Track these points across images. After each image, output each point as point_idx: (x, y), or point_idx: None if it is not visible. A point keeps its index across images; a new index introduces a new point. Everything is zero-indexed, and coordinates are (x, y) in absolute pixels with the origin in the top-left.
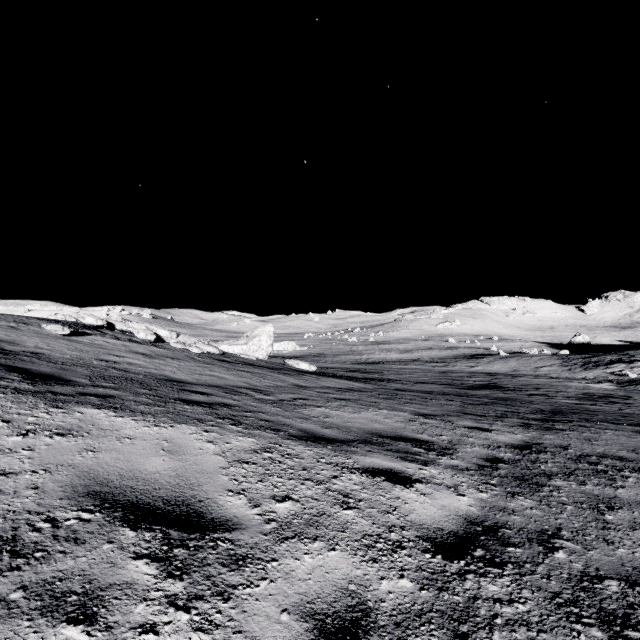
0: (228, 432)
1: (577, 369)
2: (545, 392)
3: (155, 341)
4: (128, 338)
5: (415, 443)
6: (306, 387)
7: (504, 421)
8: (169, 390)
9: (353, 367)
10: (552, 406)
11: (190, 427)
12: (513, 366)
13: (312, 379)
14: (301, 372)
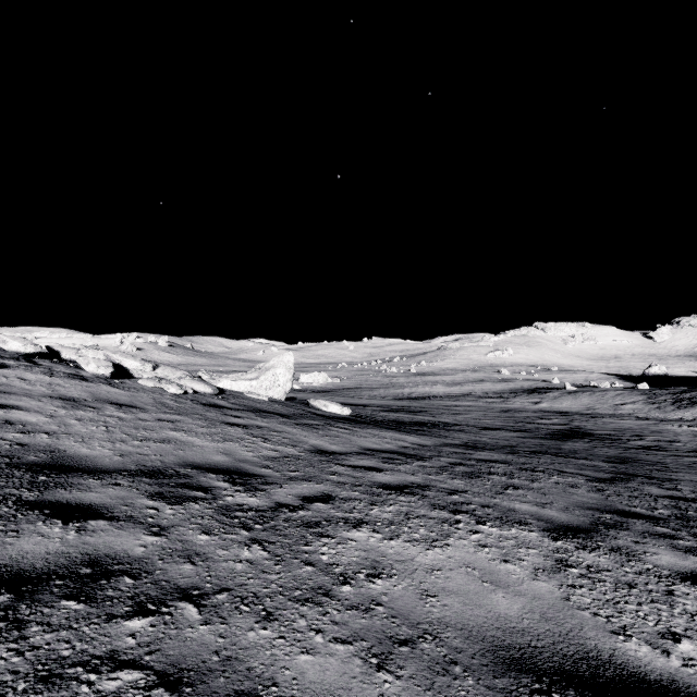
0: None
1: (668, 407)
2: (655, 442)
3: (118, 376)
4: (72, 372)
5: None
6: (334, 454)
7: None
8: None
9: (395, 404)
10: None
11: None
12: (586, 403)
13: (344, 433)
14: (329, 419)
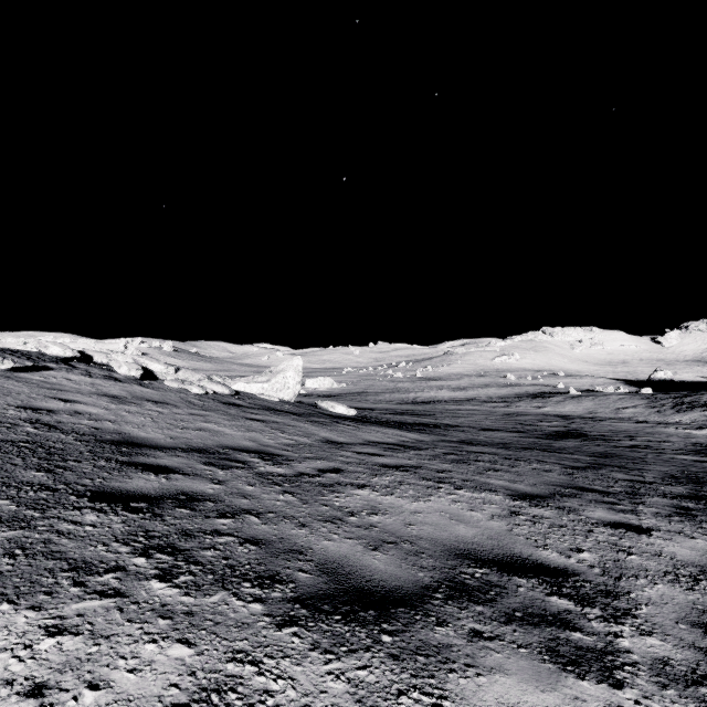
0: (126, 621)
1: (668, 411)
2: (645, 442)
3: (145, 378)
4: (106, 374)
5: (546, 580)
6: (341, 444)
7: (647, 504)
8: (95, 467)
9: (400, 408)
10: (677, 467)
11: (15, 617)
12: (588, 407)
13: (350, 429)
14: (336, 418)
